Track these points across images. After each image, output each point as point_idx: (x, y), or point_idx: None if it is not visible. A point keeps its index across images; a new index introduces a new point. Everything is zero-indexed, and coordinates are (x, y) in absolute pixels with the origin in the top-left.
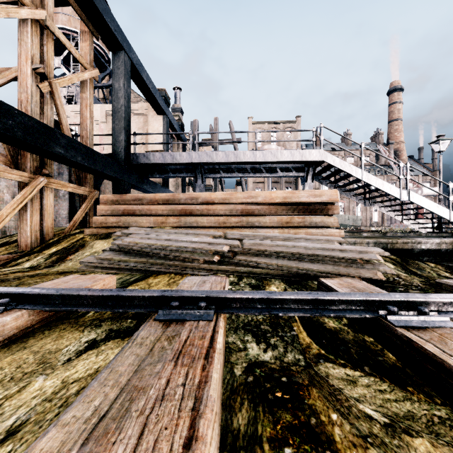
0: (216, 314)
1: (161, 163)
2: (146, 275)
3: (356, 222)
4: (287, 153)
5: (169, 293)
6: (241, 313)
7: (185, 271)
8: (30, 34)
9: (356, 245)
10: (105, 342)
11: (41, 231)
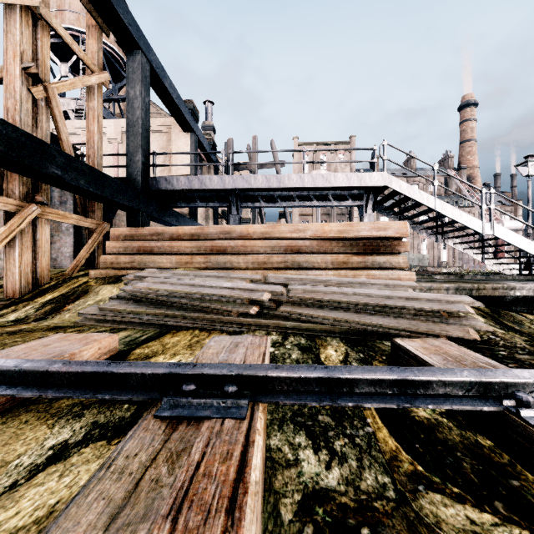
0: (252, 405)
1: (187, 189)
2: (163, 332)
3: (422, 262)
4: (342, 176)
5: (181, 369)
6: (289, 402)
7: (214, 326)
8: (18, 24)
9: (432, 292)
10: (80, 449)
11: (34, 273)
